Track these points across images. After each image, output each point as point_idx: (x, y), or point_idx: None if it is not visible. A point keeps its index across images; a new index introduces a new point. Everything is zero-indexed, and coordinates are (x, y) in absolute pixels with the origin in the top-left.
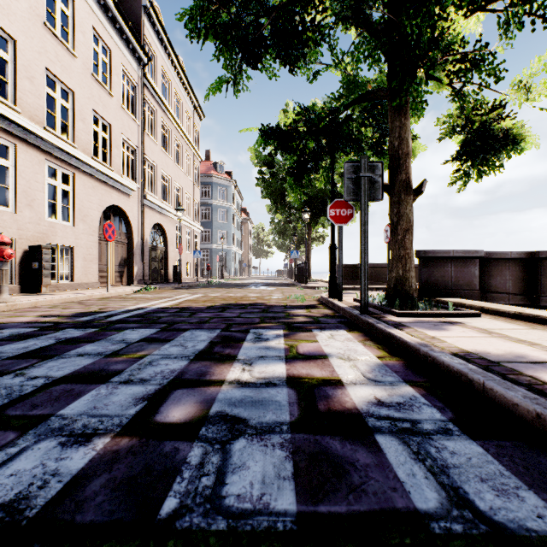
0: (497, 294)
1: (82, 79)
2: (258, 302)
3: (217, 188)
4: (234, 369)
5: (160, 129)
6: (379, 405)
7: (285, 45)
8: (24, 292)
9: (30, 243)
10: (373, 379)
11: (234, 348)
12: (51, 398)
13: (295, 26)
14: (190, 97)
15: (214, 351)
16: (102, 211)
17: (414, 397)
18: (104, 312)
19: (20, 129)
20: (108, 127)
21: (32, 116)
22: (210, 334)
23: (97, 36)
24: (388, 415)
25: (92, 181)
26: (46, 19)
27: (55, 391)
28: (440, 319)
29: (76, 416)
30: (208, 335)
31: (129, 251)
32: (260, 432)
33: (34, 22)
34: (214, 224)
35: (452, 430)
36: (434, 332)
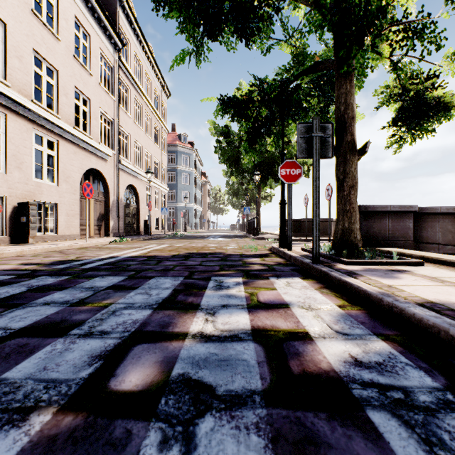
0: (428, 244)
1: (65, 59)
2: (217, 252)
3: (181, 156)
4: (197, 320)
5: (133, 104)
6: (358, 366)
7: (242, 20)
8: (13, 243)
9: (19, 200)
10: (341, 331)
11: (197, 296)
12: (1, 356)
13: (251, 1)
14: (158, 78)
15: (178, 299)
16: (82, 173)
17: (392, 354)
18: (80, 260)
19: (9, 101)
20: (87, 102)
21: (20, 90)
22: (174, 282)
23: (79, 23)
24: (372, 380)
25: (74, 147)
26: (36, 10)
27: (8, 346)
28: (387, 267)
29: (20, 381)
30: (172, 282)
31: (106, 208)
32: (229, 406)
33: (23, 9)
34: (178, 186)
35: (454, 403)
36: (388, 280)
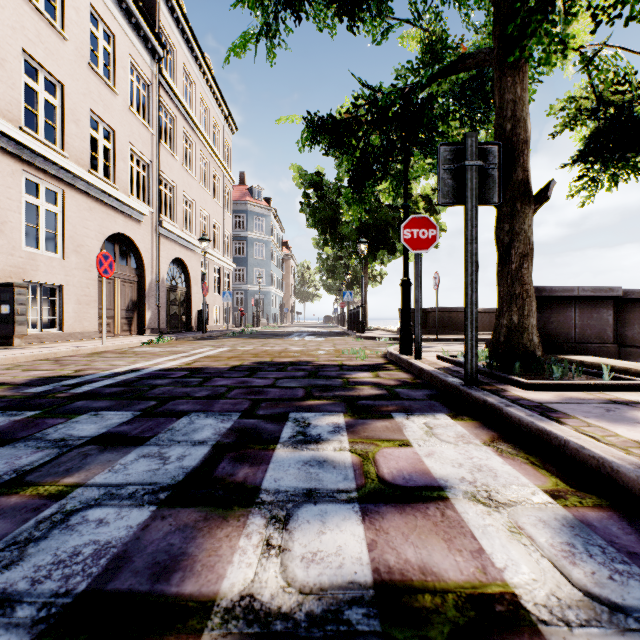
0: (634, 349)
1: (75, 68)
2: (302, 360)
3: (253, 218)
4: (246, 544)
5: (180, 141)
6: None
7: None
8: None
9: None
10: (598, 593)
11: (256, 463)
12: None
13: None
14: (219, 105)
15: (216, 474)
16: (102, 240)
17: None
18: (77, 377)
19: None
20: (111, 134)
21: (2, 111)
22: (220, 424)
23: (97, 16)
24: None
25: (89, 201)
26: None
27: None
28: (599, 394)
29: None
30: (217, 427)
31: (140, 292)
32: None
33: None
34: (249, 261)
35: None
36: (624, 427)
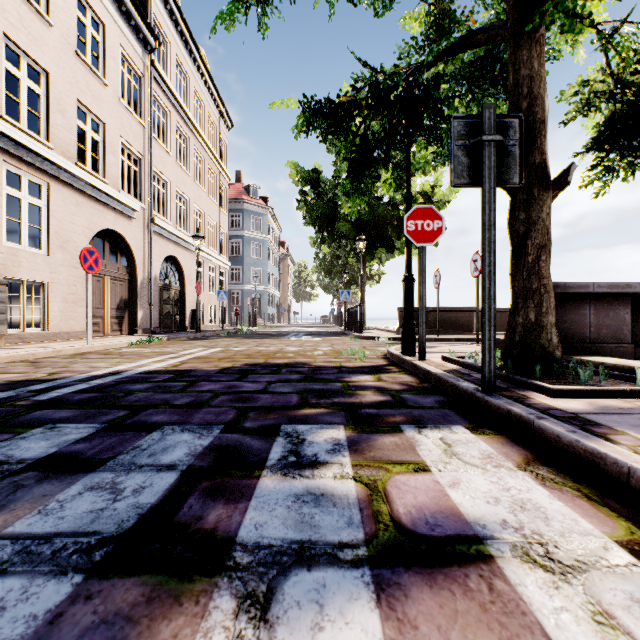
0: None
1: (61, 56)
2: (298, 362)
3: (250, 216)
4: None
5: (174, 136)
6: None
7: None
8: None
9: None
10: None
11: (234, 498)
12: None
13: None
14: (214, 100)
15: (179, 517)
16: (91, 236)
17: None
18: (48, 381)
19: None
20: (100, 126)
21: None
22: (197, 441)
23: (85, 3)
24: None
25: (76, 196)
26: None
27: None
28: (638, 402)
29: None
30: (192, 444)
31: (131, 291)
32: None
33: None
34: (246, 260)
35: None
36: None
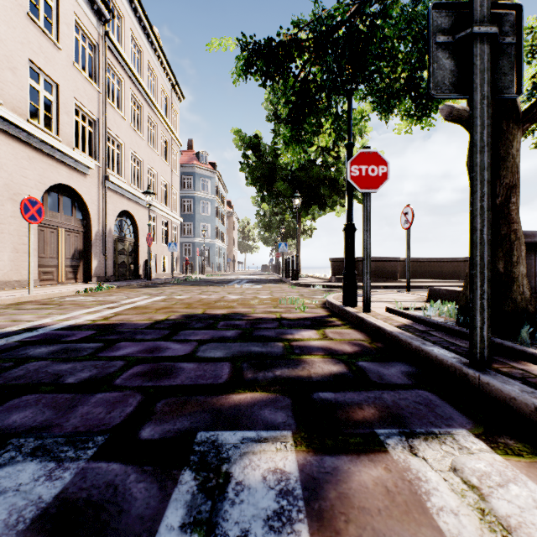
0: None
1: (11, 15)
2: (237, 312)
3: (200, 179)
4: None
5: (128, 102)
6: None
7: None
8: None
9: None
10: None
11: None
12: None
13: None
14: (167, 74)
15: None
16: (43, 190)
17: None
18: None
19: None
20: (53, 87)
21: None
22: (37, 489)
23: None
24: None
25: (28, 151)
26: None
27: None
28: None
29: None
30: (22, 501)
31: (86, 242)
32: None
33: None
34: (196, 216)
35: None
36: None
